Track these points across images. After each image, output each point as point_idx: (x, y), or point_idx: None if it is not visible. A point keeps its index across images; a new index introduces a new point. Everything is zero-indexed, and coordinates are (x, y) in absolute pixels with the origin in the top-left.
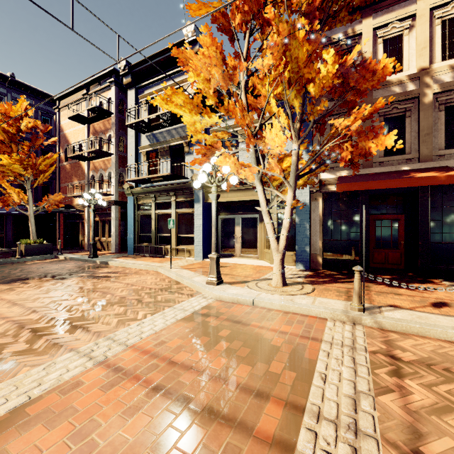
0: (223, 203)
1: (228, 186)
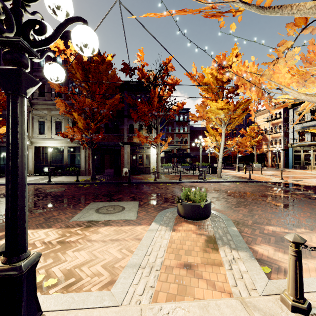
0: None
1: None
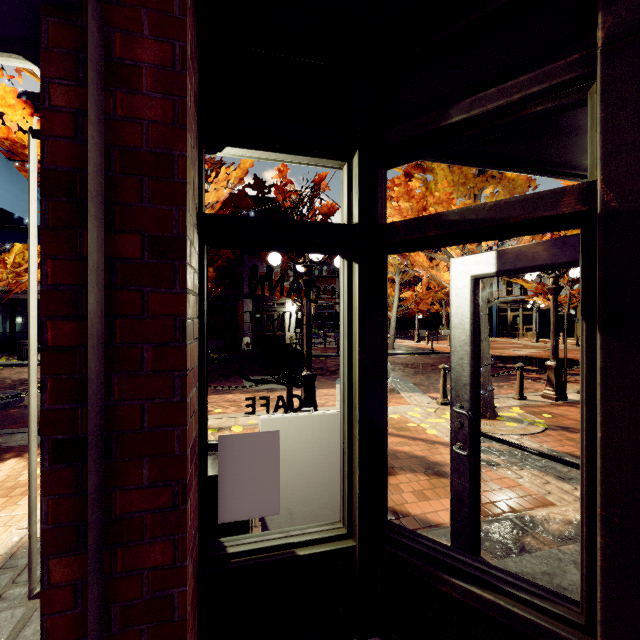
0: None
1: (541, 307)
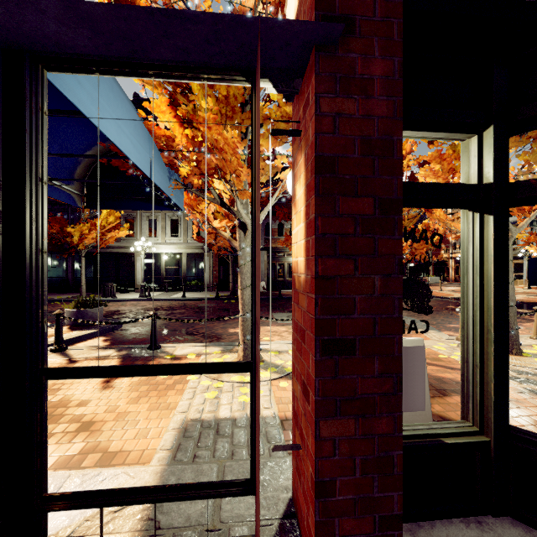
0: None
1: (533, 256)
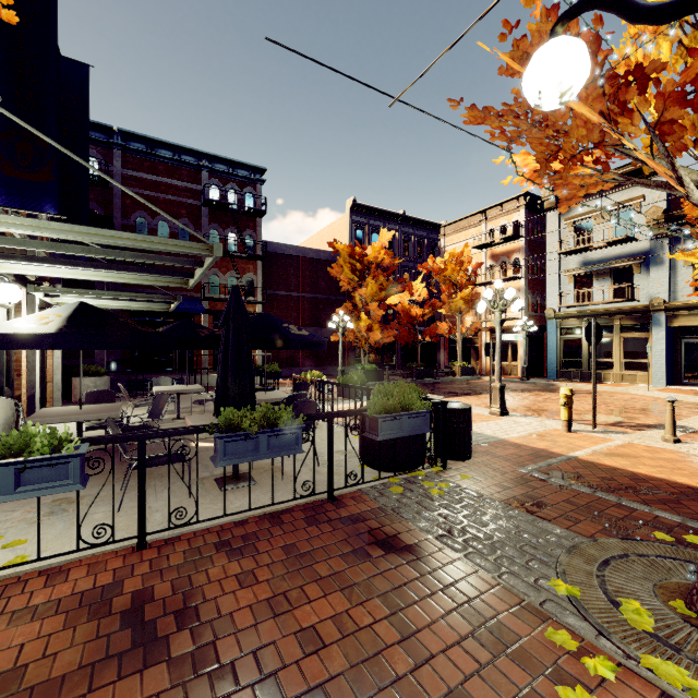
0: (689, 325)
1: None
